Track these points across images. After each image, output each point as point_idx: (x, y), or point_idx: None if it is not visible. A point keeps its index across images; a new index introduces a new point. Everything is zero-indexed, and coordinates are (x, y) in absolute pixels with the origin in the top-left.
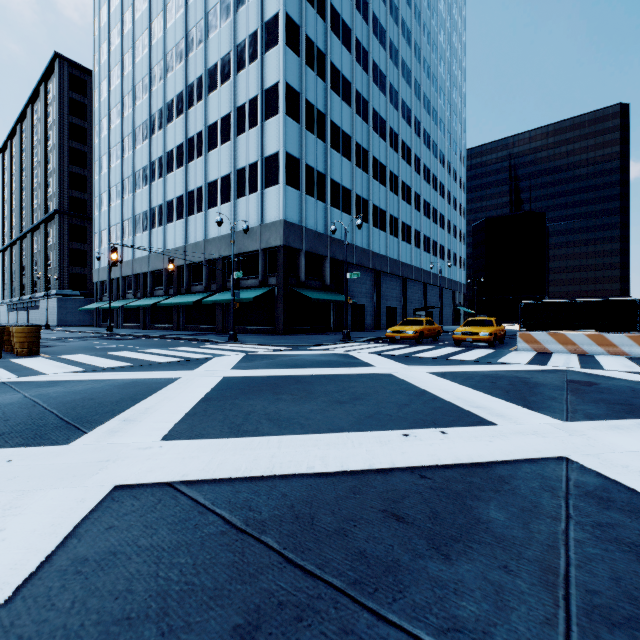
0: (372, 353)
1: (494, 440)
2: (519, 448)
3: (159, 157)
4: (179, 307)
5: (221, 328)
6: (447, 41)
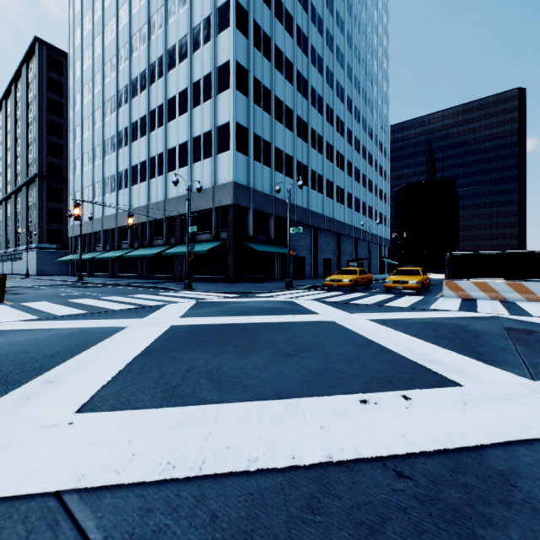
0: (313, 300)
1: (468, 409)
2: (503, 422)
3: (125, 127)
4: (142, 258)
5: (179, 277)
6: (374, 32)
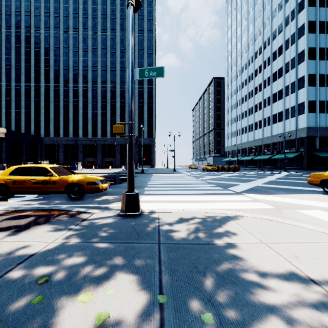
0: None
1: None
2: None
3: (251, 107)
4: (259, 160)
5: (278, 167)
6: None
